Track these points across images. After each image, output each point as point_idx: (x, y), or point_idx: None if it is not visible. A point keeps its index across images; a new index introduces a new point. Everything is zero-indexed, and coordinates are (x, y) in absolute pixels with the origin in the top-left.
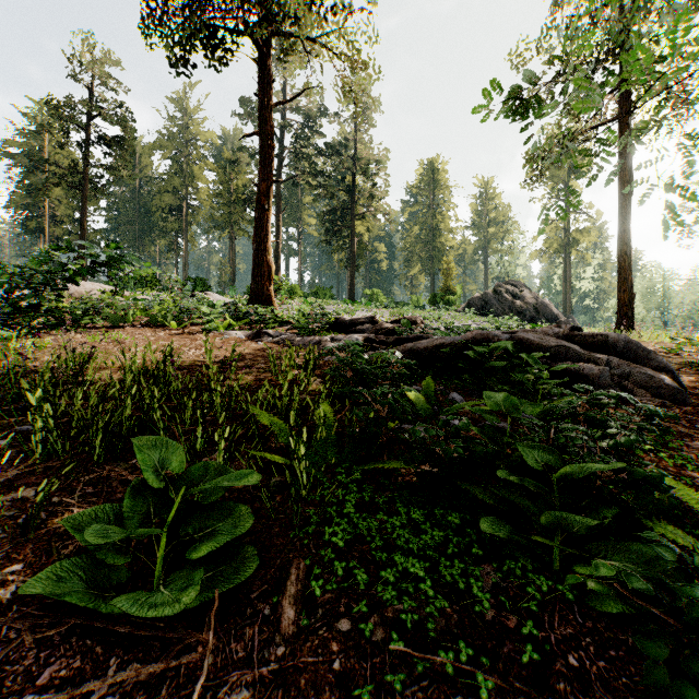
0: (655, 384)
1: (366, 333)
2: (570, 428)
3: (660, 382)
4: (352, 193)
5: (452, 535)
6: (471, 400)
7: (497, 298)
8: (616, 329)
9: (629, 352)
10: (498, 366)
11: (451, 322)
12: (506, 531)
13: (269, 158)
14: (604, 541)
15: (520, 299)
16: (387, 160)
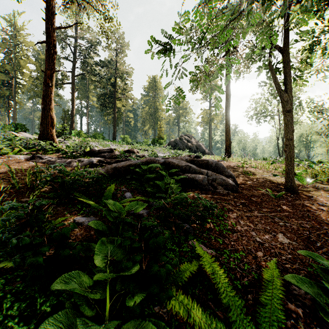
0: (226, 183)
1: (106, 157)
2: (147, 224)
3: (228, 182)
4: (114, 87)
5: (32, 328)
6: (137, 196)
7: (181, 142)
8: (224, 156)
9: (217, 168)
10: (151, 177)
11: (153, 152)
12: (63, 325)
13: (52, 57)
14: (135, 320)
15: (190, 142)
16: (132, 72)
